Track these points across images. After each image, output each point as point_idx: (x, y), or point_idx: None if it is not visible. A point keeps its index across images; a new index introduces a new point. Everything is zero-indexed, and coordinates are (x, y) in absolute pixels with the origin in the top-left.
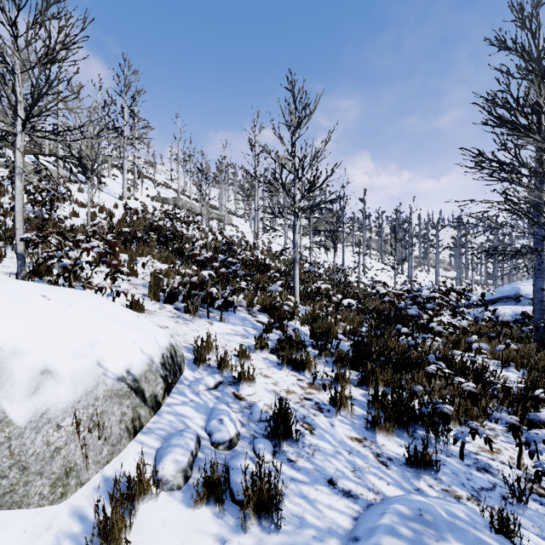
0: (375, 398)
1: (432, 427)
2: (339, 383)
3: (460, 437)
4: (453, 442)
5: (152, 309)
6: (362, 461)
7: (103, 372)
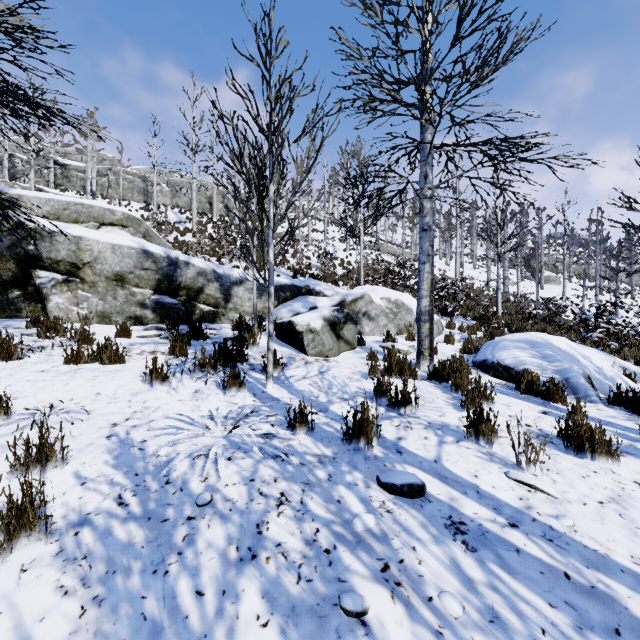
0: None
1: None
2: None
3: None
4: None
5: None
6: None
7: None
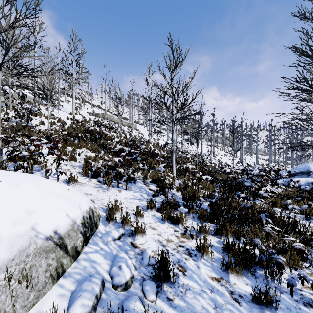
0: (227, 245)
1: (268, 269)
2: (202, 233)
3: (292, 282)
4: (287, 285)
5: (83, 182)
6: (220, 299)
7: (35, 234)
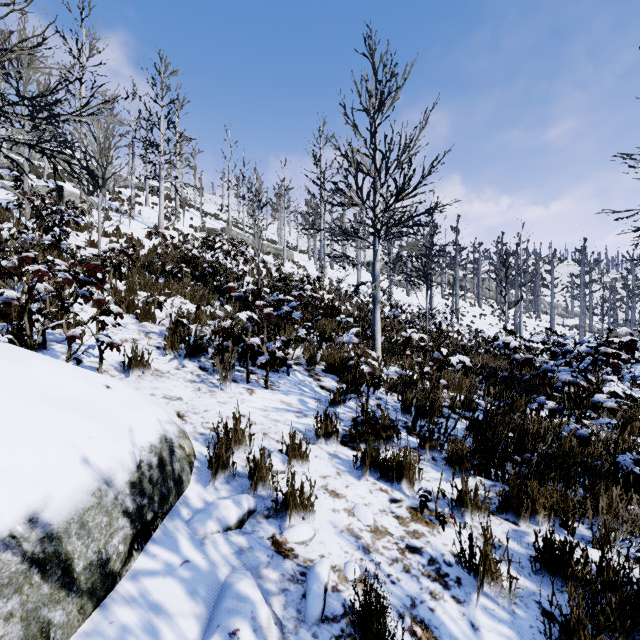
0: (548, 552)
1: None
2: (465, 509)
3: None
4: None
5: (164, 369)
6: None
7: None
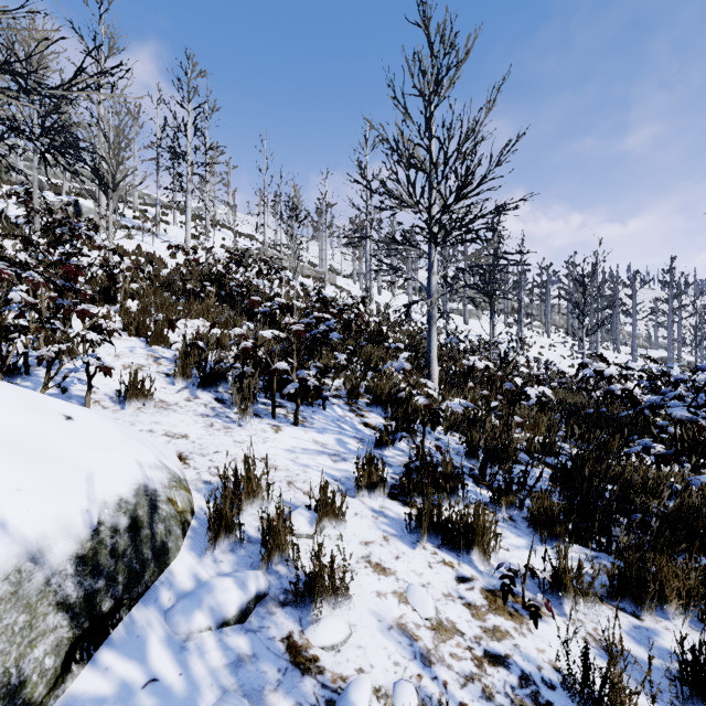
0: (702, 671)
1: None
2: (564, 594)
3: None
4: None
5: (171, 400)
6: None
7: None
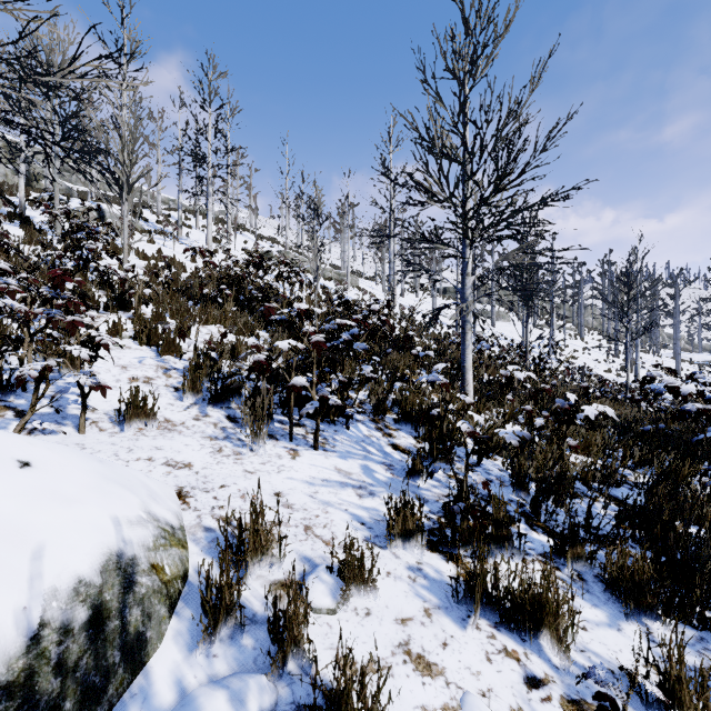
0: None
1: None
2: None
3: None
4: None
5: (178, 419)
6: None
7: None
